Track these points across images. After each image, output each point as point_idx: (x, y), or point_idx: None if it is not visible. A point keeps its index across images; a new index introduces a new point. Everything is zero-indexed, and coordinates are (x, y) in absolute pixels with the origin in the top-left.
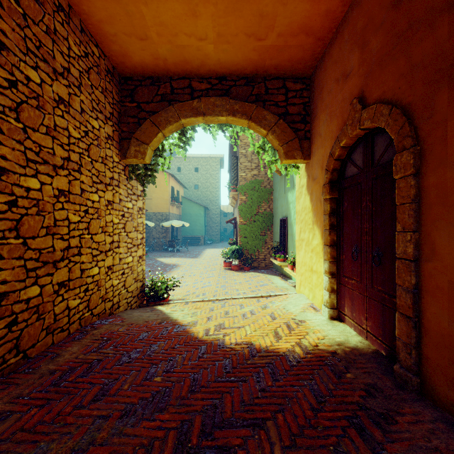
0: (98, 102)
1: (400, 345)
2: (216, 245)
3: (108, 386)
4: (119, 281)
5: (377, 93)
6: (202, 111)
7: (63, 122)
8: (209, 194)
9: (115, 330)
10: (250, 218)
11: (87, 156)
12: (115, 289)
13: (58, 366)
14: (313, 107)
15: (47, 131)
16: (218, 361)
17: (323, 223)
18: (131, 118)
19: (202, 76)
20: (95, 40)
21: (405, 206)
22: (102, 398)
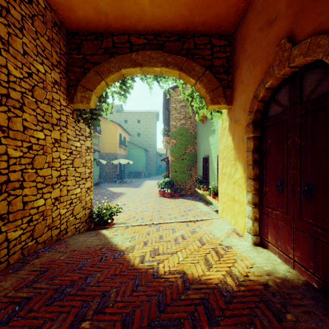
0: (43, 49)
1: None
2: (153, 177)
3: None
4: (67, 210)
5: (310, 28)
6: (139, 63)
7: (0, 59)
8: (148, 139)
9: (57, 258)
10: (179, 157)
11: (31, 96)
12: (62, 217)
13: None
14: (235, 59)
15: None
16: (152, 296)
17: (246, 159)
18: (78, 68)
19: (139, 32)
20: None
21: None
22: None
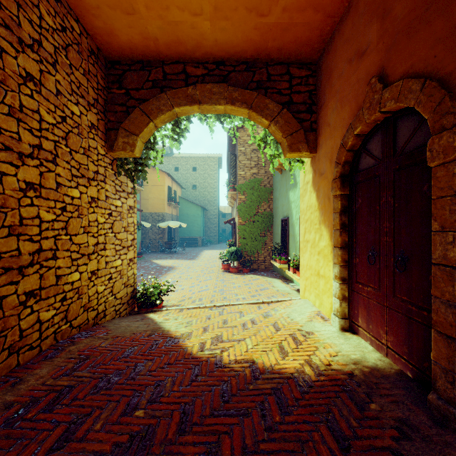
0: (79, 85)
1: (437, 370)
2: (214, 246)
3: (76, 425)
4: (105, 288)
5: (402, 68)
6: (198, 99)
7: (32, 103)
8: (207, 194)
9: (97, 345)
10: (250, 218)
11: (65, 145)
12: (100, 296)
13: (18, 396)
14: (320, 95)
15: (9, 111)
16: (215, 386)
17: (333, 223)
18: (119, 107)
19: (198, 60)
20: (75, 14)
21: (445, 200)
22: (65, 444)
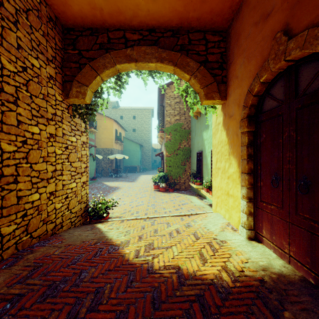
0: (38, 43)
1: None
2: (148, 172)
3: None
4: (62, 205)
5: (307, 20)
6: (134, 58)
7: None
8: (143, 135)
9: (51, 253)
10: (174, 152)
11: (25, 90)
12: (58, 211)
13: None
14: (229, 55)
15: None
16: (147, 292)
17: (241, 154)
18: (73, 64)
19: (134, 28)
20: None
21: None
22: None
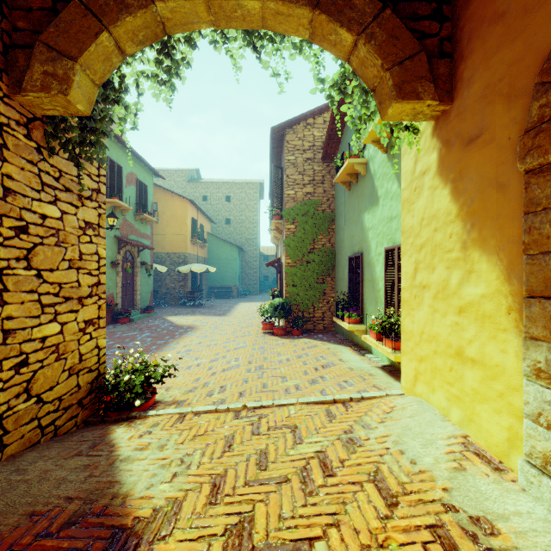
0: None
1: None
2: (254, 297)
3: None
4: (3, 386)
5: None
6: None
7: None
8: (245, 230)
9: None
10: (302, 257)
11: None
12: None
13: None
14: None
15: None
16: None
17: (525, 238)
18: None
19: None
20: None
21: None
22: None
